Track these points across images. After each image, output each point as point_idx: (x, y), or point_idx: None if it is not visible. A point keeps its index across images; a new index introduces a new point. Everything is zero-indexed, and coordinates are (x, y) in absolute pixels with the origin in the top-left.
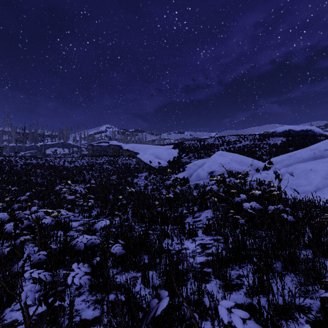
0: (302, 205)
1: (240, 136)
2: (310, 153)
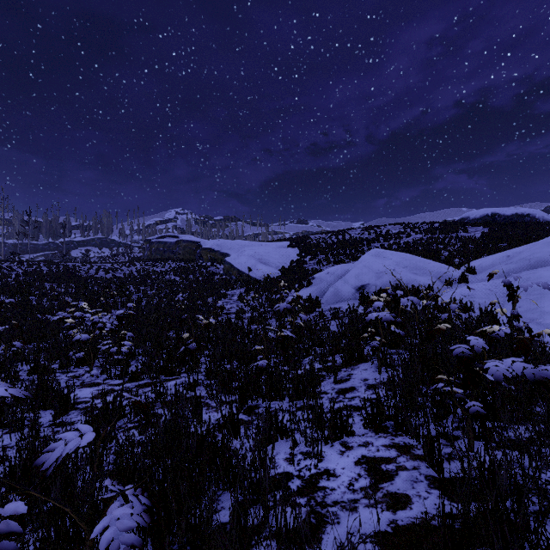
0: None
1: (406, 225)
2: None
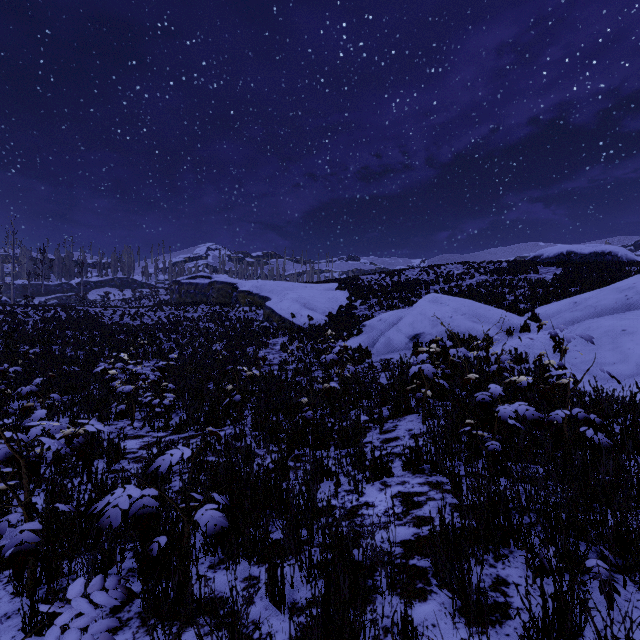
0: (614, 405)
1: (470, 265)
2: (618, 297)
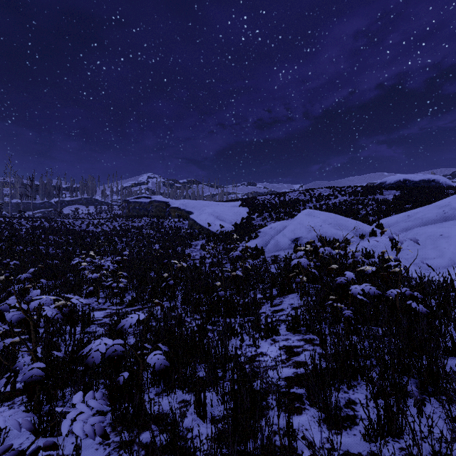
0: (433, 287)
1: (334, 189)
2: (438, 212)
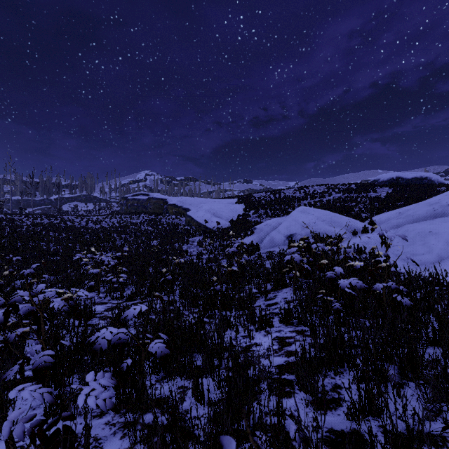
0: (420, 281)
1: (329, 186)
2: (428, 209)
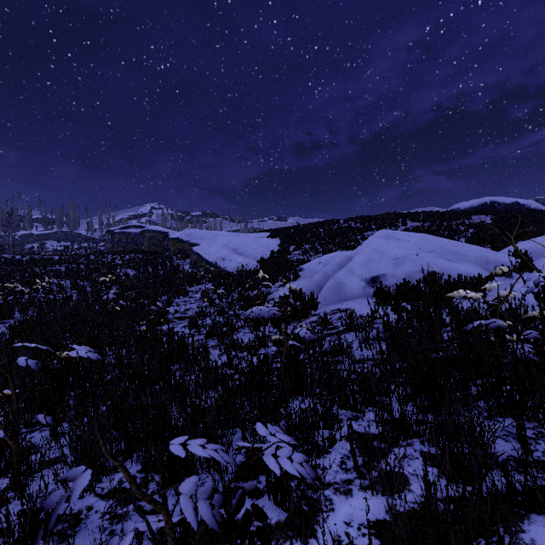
0: None
1: (398, 214)
2: None
